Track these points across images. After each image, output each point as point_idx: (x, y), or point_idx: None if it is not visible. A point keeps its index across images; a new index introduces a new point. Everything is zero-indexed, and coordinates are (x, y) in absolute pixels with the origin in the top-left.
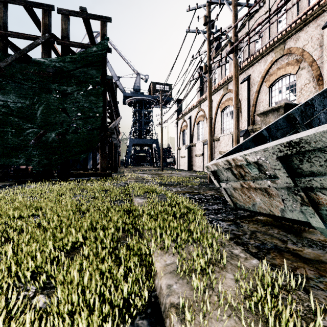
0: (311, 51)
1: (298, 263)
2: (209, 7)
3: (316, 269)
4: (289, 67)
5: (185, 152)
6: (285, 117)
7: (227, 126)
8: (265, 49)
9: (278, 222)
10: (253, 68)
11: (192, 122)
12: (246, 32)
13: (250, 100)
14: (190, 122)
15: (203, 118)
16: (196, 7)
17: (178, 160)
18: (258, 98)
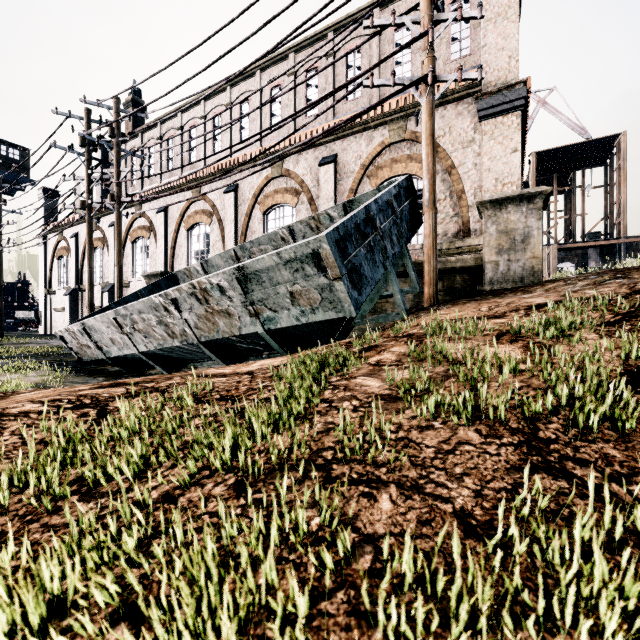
0: (220, 209)
1: (94, 375)
2: (89, 126)
3: (99, 375)
4: (205, 217)
5: (64, 301)
6: (135, 294)
7: (141, 267)
8: (182, 183)
9: (112, 367)
10: (172, 198)
11: (80, 245)
12: (178, 126)
13: (169, 240)
14: (77, 245)
15: (103, 244)
16: (69, 116)
17: (48, 316)
18: (178, 240)
